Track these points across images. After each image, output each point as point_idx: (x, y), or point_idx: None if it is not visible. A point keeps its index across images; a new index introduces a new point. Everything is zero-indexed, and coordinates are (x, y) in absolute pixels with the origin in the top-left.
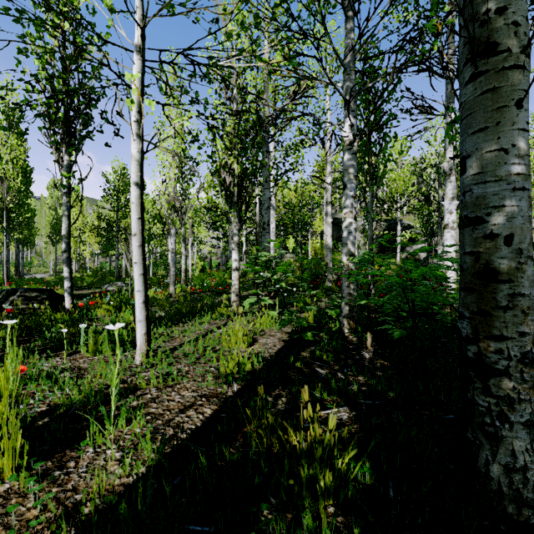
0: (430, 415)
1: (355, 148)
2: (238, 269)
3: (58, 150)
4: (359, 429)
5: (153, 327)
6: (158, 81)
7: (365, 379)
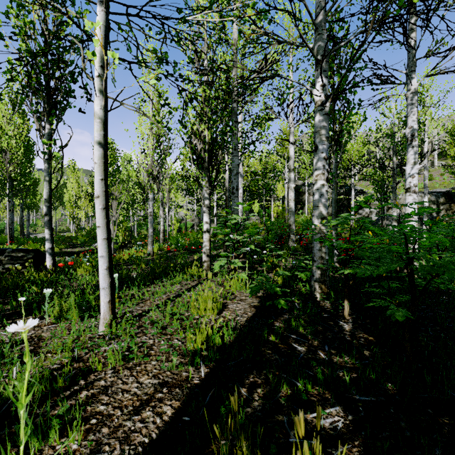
0: (452, 426)
1: (327, 108)
2: (208, 231)
3: (40, 119)
4: (363, 449)
5: (126, 288)
6: (125, 39)
7: (351, 360)
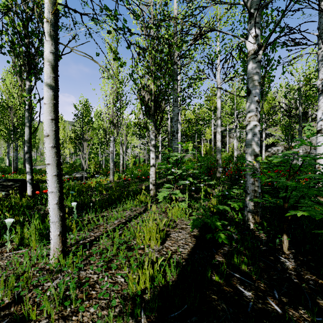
0: None
1: (259, 56)
2: (154, 166)
3: (21, 77)
4: None
5: (86, 212)
6: None
7: (309, 316)
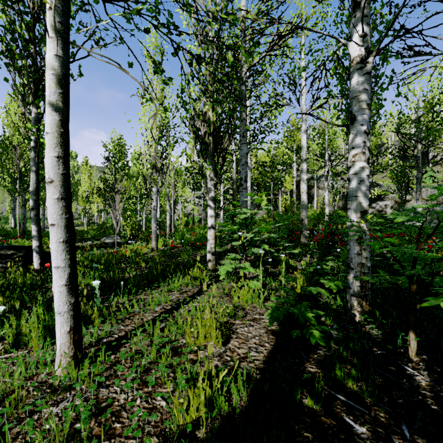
0: None
1: (369, 65)
2: (213, 227)
3: (25, 102)
4: None
5: (116, 294)
6: None
7: None
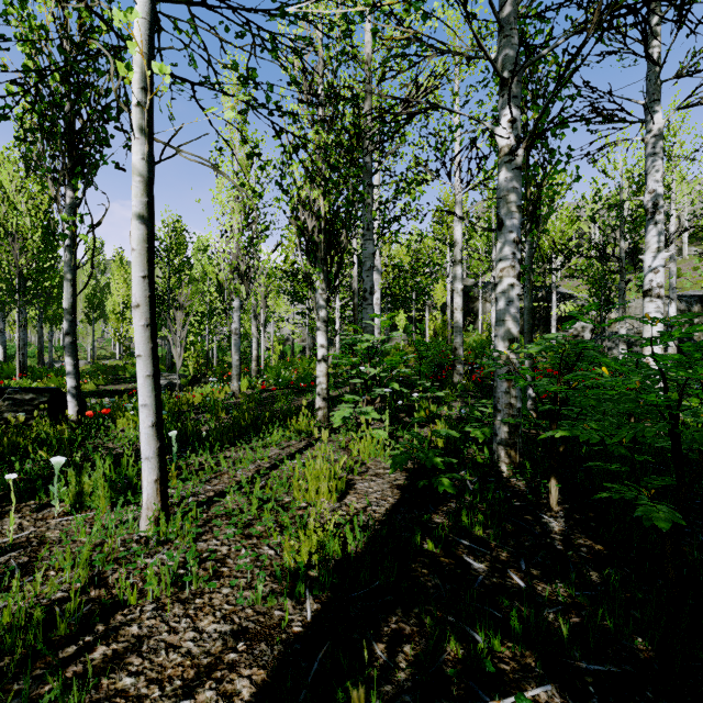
0: None
1: (518, 158)
2: (325, 360)
3: (57, 182)
4: None
5: (192, 451)
6: (186, 46)
7: (567, 590)
